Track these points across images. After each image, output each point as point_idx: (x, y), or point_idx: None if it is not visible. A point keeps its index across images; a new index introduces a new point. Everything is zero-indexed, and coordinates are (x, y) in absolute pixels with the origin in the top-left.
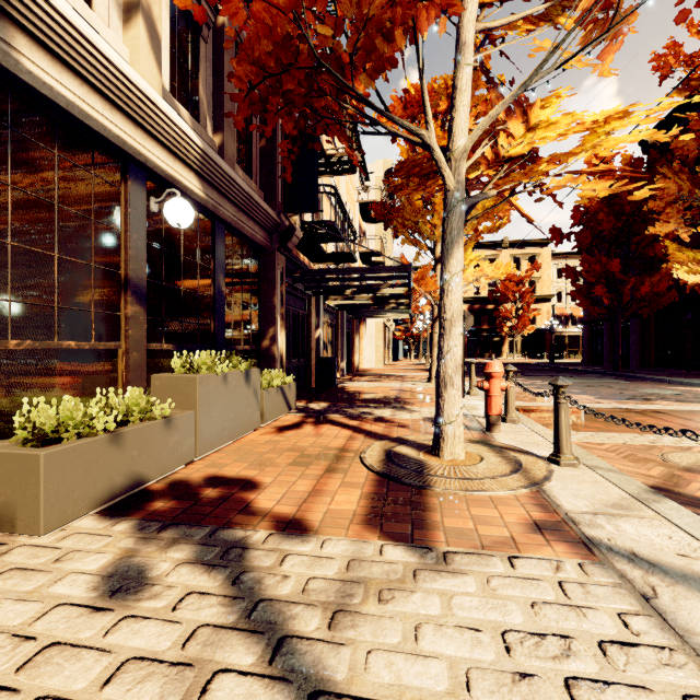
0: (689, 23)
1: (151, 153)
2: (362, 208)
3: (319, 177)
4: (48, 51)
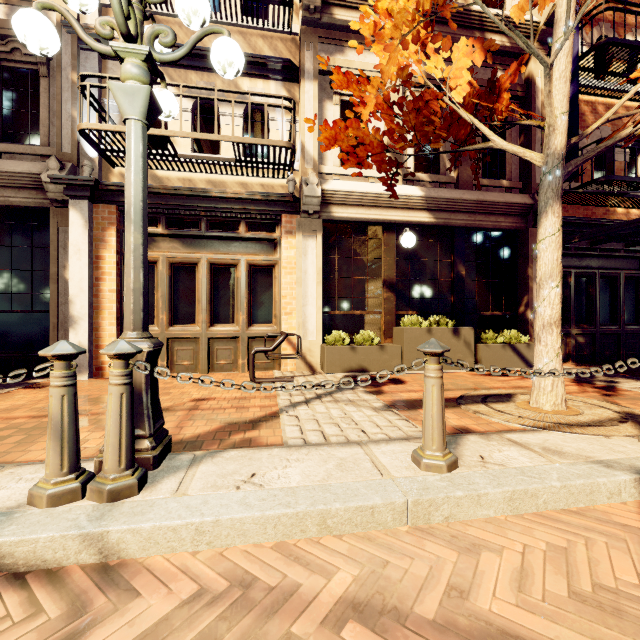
0: None
1: (392, 216)
2: None
3: None
4: (343, 205)
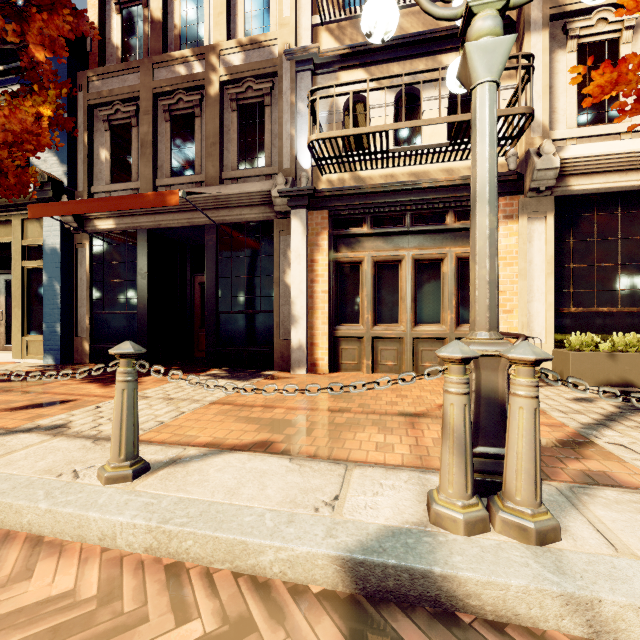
0: None
1: None
2: None
3: None
4: (585, 174)
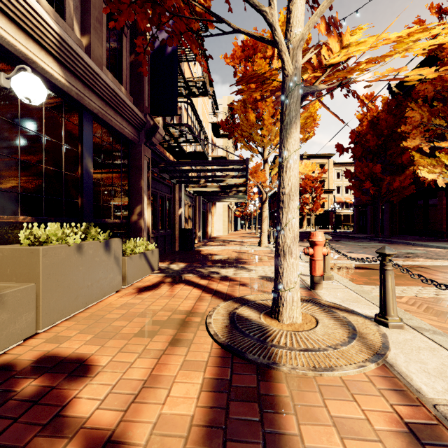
0: (430, 6)
1: None
2: (213, 127)
3: (181, 98)
4: None
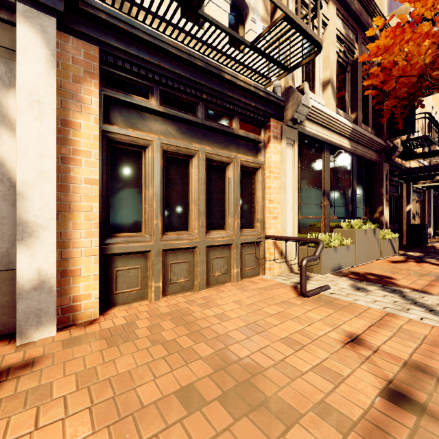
0: None
1: (333, 139)
2: None
3: None
4: (310, 121)
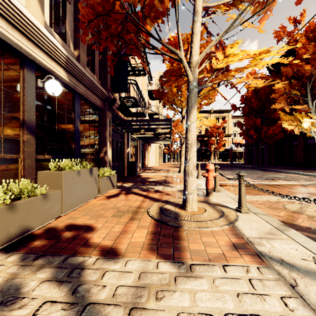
0: (289, 18)
1: (37, 55)
2: (149, 93)
3: (129, 77)
4: None
